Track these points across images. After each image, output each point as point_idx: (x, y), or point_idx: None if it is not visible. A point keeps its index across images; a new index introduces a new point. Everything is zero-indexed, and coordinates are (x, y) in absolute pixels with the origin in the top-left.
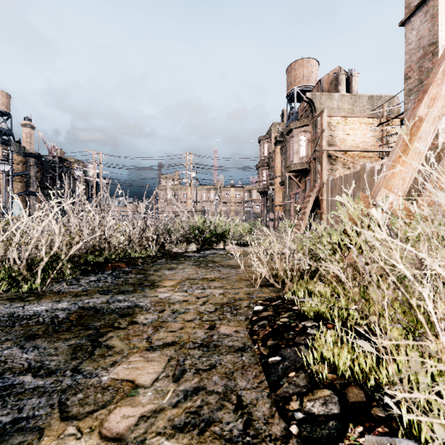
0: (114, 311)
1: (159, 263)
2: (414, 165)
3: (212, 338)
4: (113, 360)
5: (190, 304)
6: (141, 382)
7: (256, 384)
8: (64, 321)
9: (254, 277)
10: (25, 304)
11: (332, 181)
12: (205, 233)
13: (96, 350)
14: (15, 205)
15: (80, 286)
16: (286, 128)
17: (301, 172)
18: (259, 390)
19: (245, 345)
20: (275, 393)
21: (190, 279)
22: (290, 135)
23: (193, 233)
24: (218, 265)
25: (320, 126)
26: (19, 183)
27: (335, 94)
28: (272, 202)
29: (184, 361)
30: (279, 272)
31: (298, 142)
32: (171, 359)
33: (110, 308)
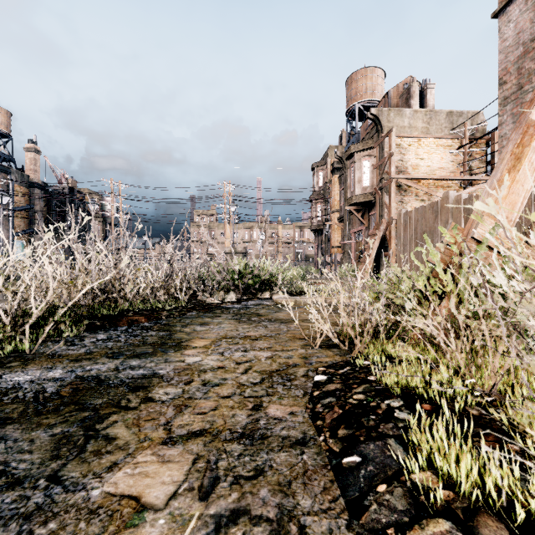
0: (123, 382)
1: (189, 317)
2: (527, 186)
3: (258, 424)
4: (112, 460)
5: (227, 372)
6: (150, 500)
7: (327, 504)
8: (52, 397)
9: (311, 335)
10: (4, 373)
11: (406, 214)
12: (247, 280)
13: (89, 443)
14: (17, 246)
15: (83, 346)
16: (345, 151)
17: (364, 205)
18: (333, 515)
19: (305, 435)
20: (359, 522)
21: (227, 338)
22: (350, 160)
23: (232, 280)
24: (264, 320)
25: (388, 149)
26: (22, 220)
27: (406, 110)
28: (329, 242)
29: (217, 463)
30: (345, 329)
31: (361, 168)
32: (198, 459)
33: (119, 378)
